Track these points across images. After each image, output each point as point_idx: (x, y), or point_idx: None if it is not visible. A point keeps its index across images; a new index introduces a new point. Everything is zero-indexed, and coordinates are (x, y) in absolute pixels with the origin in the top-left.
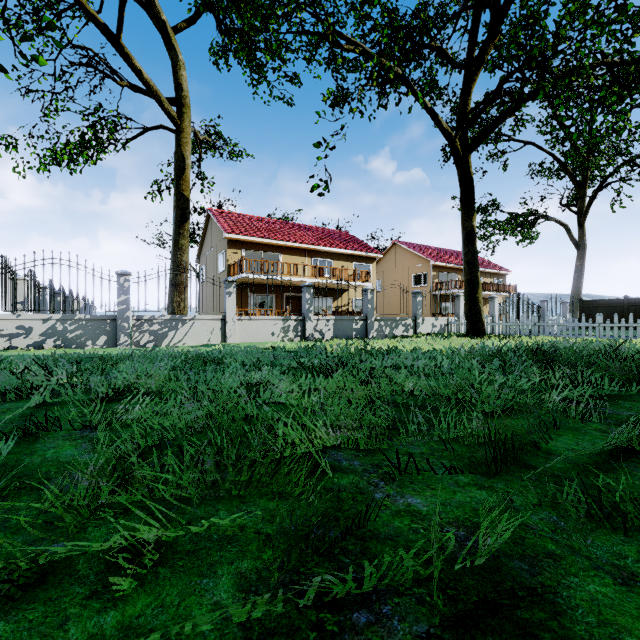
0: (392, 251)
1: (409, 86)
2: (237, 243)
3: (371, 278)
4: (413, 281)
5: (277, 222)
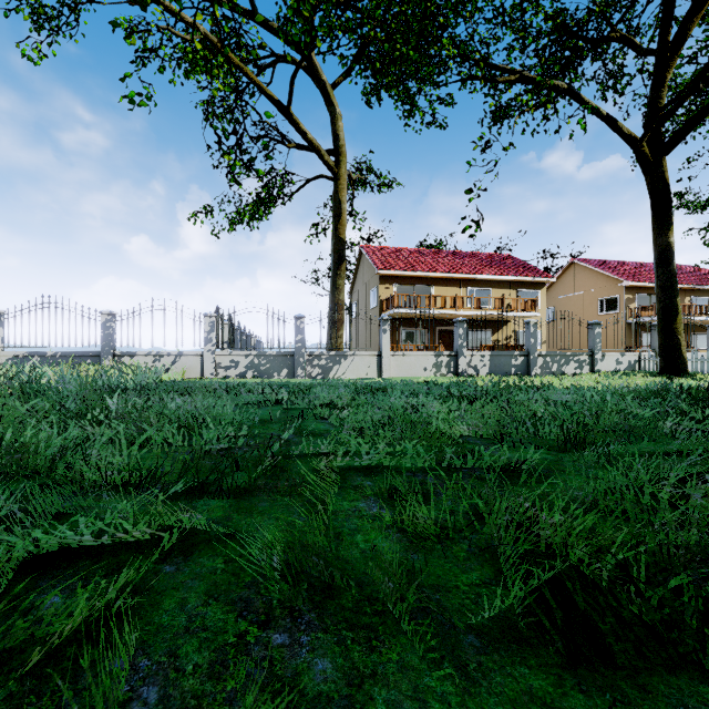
0: (569, 272)
1: (577, 98)
2: (388, 278)
3: (539, 306)
4: (599, 307)
5: (429, 252)
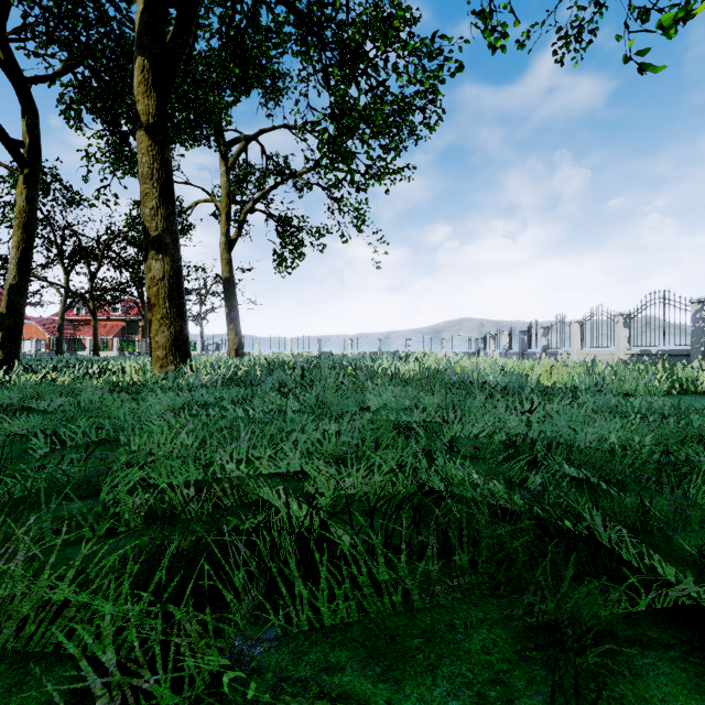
0: None
1: None
2: None
3: None
4: None
5: None
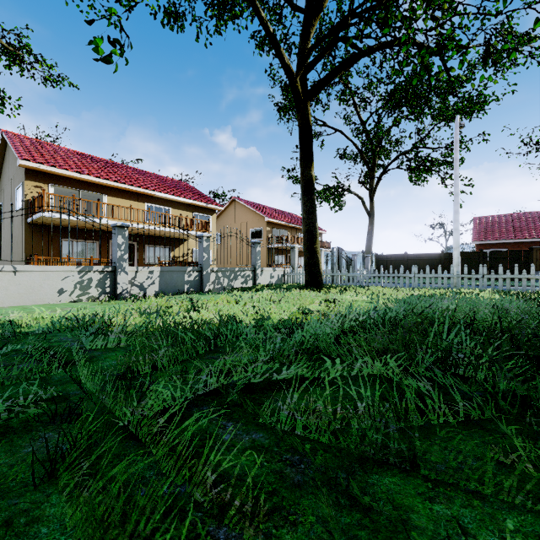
0: (232, 207)
1: None
2: (41, 175)
3: (211, 229)
4: (250, 235)
5: (105, 161)
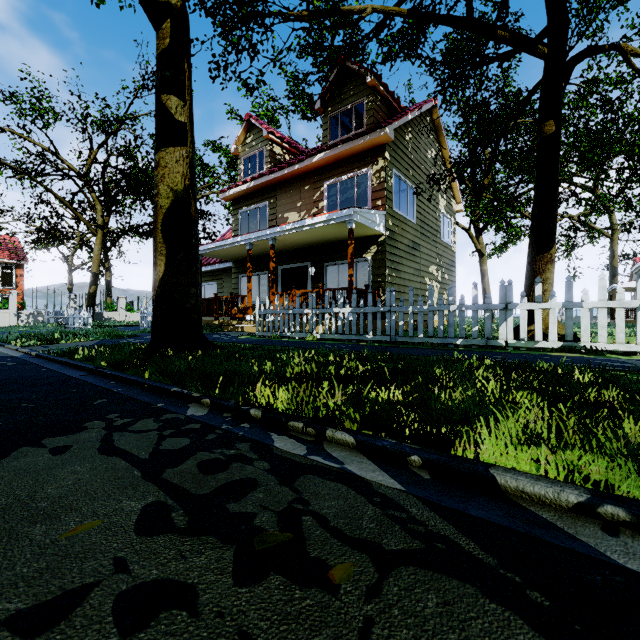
0: None
1: None
2: None
3: None
4: None
5: None
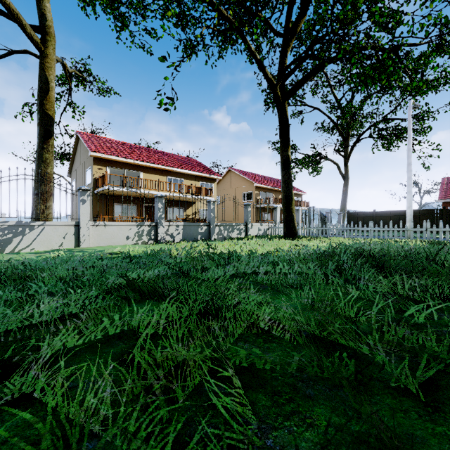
0: (228, 175)
1: (243, 38)
2: (102, 161)
3: (213, 194)
4: (243, 197)
5: (139, 147)
